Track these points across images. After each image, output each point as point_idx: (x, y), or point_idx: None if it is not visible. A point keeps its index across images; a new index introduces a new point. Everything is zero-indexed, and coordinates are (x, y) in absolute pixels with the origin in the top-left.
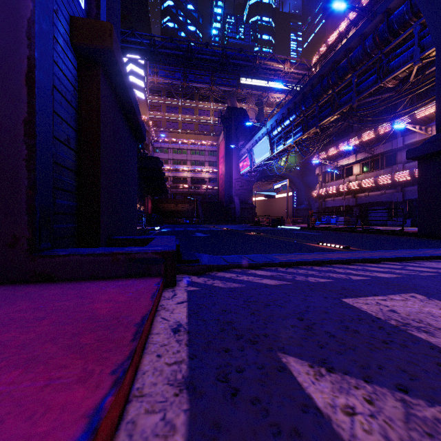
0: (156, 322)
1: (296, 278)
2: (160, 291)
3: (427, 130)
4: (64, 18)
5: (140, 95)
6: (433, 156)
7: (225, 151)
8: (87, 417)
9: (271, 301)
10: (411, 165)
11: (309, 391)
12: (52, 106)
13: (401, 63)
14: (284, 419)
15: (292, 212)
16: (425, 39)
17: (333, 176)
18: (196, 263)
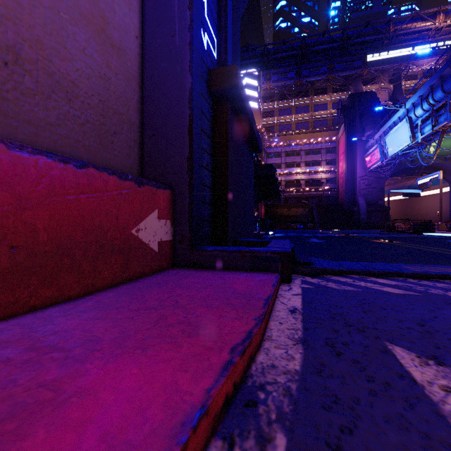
0: (277, 304)
1: (430, 290)
2: (278, 283)
3: None
4: (205, 74)
5: (254, 105)
6: None
7: (346, 146)
8: (245, 333)
9: (388, 306)
10: None
11: (408, 369)
12: (201, 144)
13: None
14: (378, 376)
15: (450, 214)
16: None
17: None
18: (309, 265)
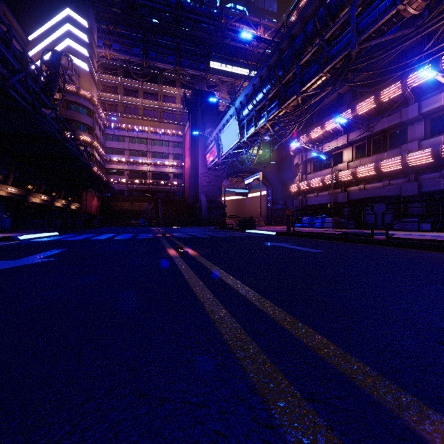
0: None
1: None
2: None
3: None
4: None
5: (82, 65)
6: None
7: (190, 141)
8: None
9: None
10: (432, 142)
11: None
12: None
13: None
14: None
15: (267, 213)
16: None
17: (316, 166)
18: None
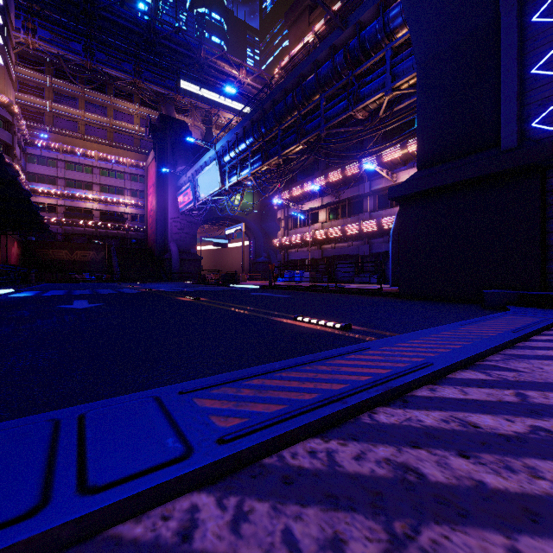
0: None
1: None
2: None
3: (393, 176)
4: None
5: None
6: (417, 198)
7: (157, 177)
8: None
9: None
10: (378, 214)
11: None
12: None
13: (372, 90)
14: None
15: (249, 266)
16: (396, 68)
17: (297, 223)
18: None
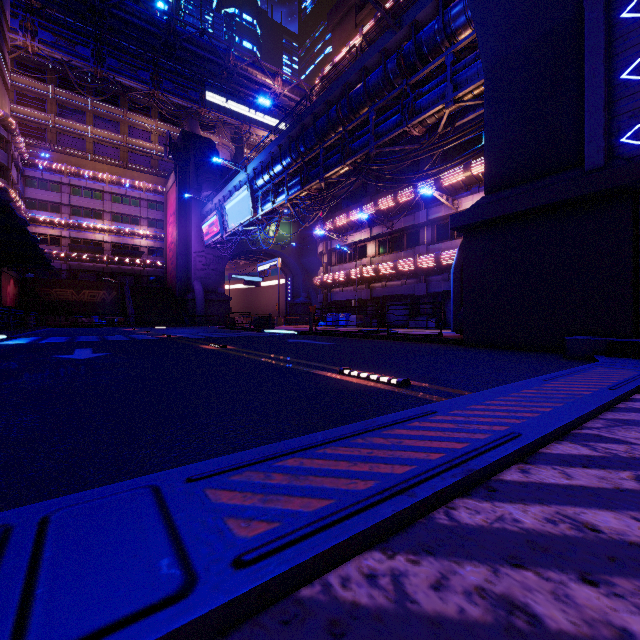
0: None
1: None
2: None
3: (454, 203)
4: None
5: None
6: (484, 227)
7: (178, 204)
8: None
9: None
10: (436, 248)
11: None
12: None
13: (430, 102)
14: None
15: (285, 308)
16: (458, 75)
17: (342, 257)
18: None
